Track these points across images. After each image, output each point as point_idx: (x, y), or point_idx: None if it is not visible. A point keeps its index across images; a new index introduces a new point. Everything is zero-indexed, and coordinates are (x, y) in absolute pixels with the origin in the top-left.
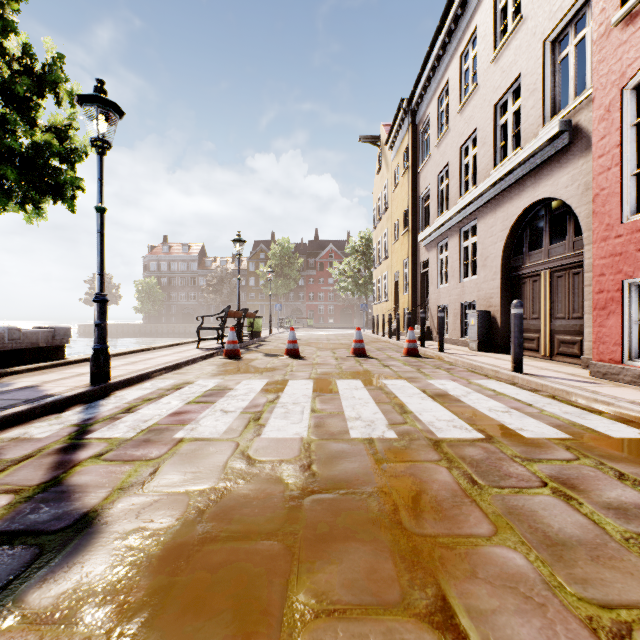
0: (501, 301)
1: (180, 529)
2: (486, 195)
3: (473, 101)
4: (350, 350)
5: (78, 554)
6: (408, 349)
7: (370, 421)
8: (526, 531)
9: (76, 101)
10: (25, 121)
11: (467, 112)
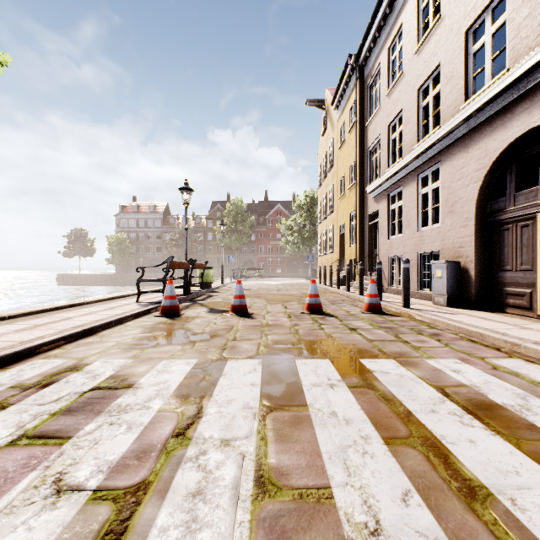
0: (475, 250)
1: None
2: (455, 133)
3: (435, 35)
4: (302, 303)
5: None
6: (370, 304)
7: None
8: None
9: None
10: None
11: (427, 50)
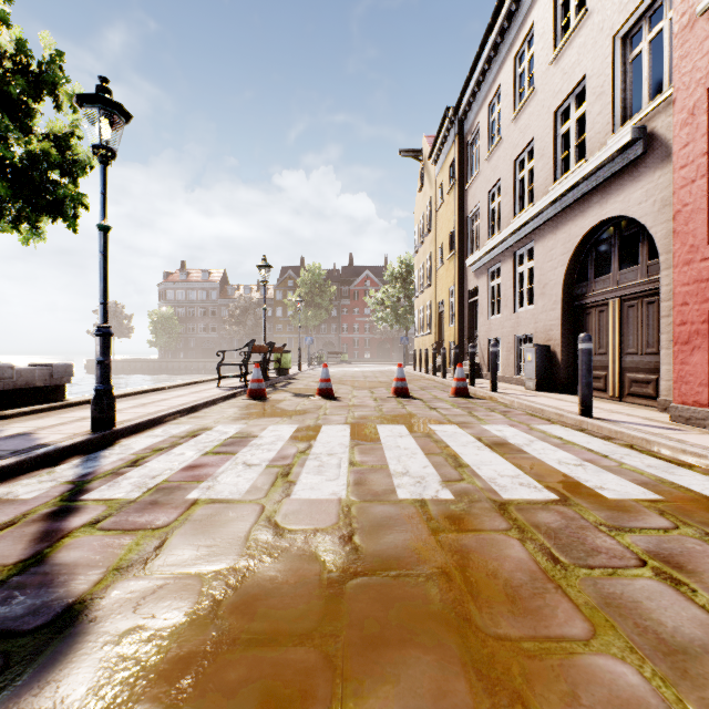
0: (562, 334)
1: (189, 628)
2: (545, 214)
3: (529, 108)
4: (390, 389)
5: (54, 667)
6: (456, 388)
7: (420, 477)
8: (632, 631)
9: (75, 102)
10: (19, 128)
11: (522, 120)
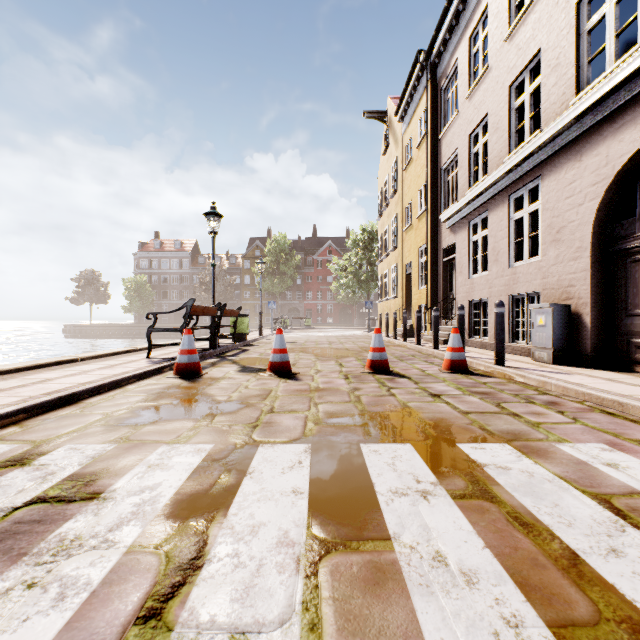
0: (592, 290)
1: None
2: (562, 136)
3: (534, 13)
4: (362, 360)
5: None
6: (452, 361)
7: None
8: None
9: None
10: None
11: (522, 33)
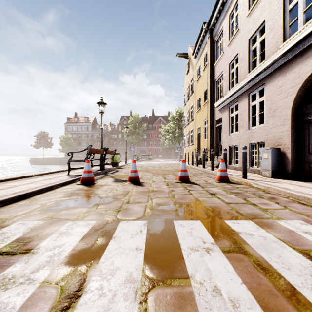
0: (291, 140)
1: None
2: (276, 63)
3: (261, 2)
4: (175, 175)
5: None
6: (221, 176)
7: None
8: None
9: None
10: None
11: (255, 12)
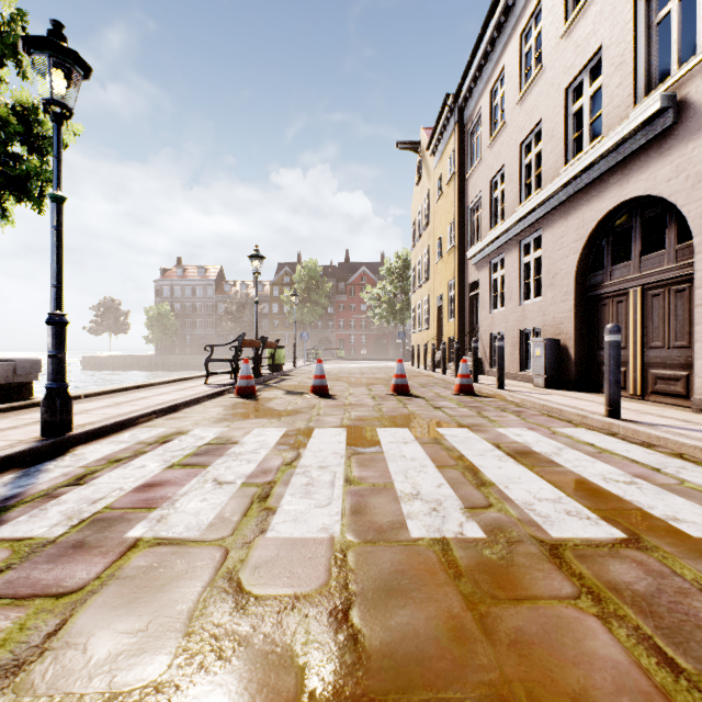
0: (574, 327)
1: None
2: (555, 199)
3: (537, 87)
4: (389, 386)
5: None
6: (461, 386)
7: (435, 501)
8: None
9: (21, 48)
10: None
11: (529, 101)
